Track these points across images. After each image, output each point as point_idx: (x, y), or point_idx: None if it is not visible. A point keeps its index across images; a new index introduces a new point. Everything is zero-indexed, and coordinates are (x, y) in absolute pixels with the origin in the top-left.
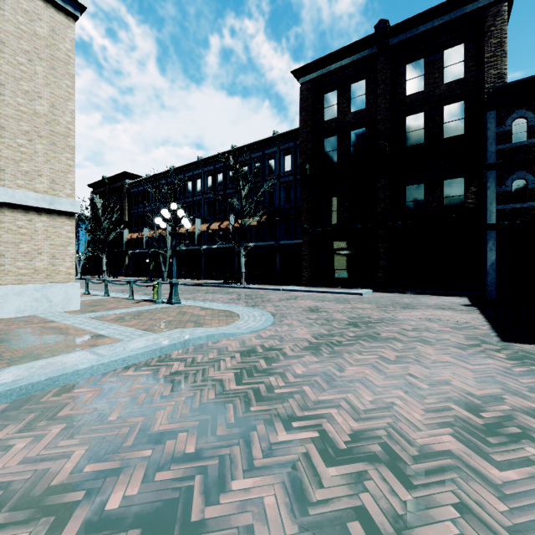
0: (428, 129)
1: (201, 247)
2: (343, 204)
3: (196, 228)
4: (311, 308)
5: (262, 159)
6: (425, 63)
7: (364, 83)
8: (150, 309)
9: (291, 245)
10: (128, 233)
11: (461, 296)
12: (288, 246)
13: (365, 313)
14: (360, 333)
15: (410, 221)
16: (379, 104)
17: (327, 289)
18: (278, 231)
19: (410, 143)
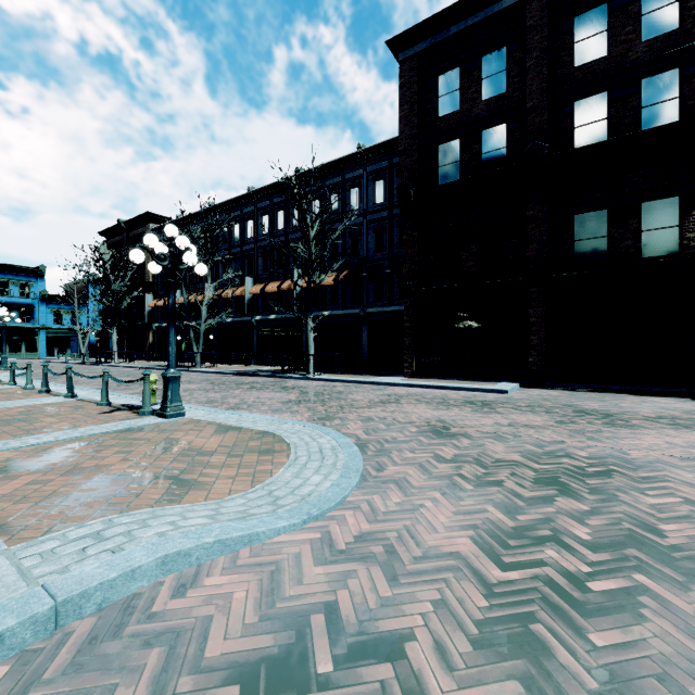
0: (614, 120)
1: (253, 317)
2: (470, 247)
3: (246, 291)
4: (432, 424)
5: (340, 187)
6: (609, 9)
7: (503, 52)
8: (112, 432)
9: (384, 314)
10: (152, 299)
11: (676, 395)
12: (380, 315)
13: (548, 439)
14: (599, 522)
15: (583, 270)
16: (529, 82)
17: (444, 382)
18: (365, 293)
19: (581, 144)
